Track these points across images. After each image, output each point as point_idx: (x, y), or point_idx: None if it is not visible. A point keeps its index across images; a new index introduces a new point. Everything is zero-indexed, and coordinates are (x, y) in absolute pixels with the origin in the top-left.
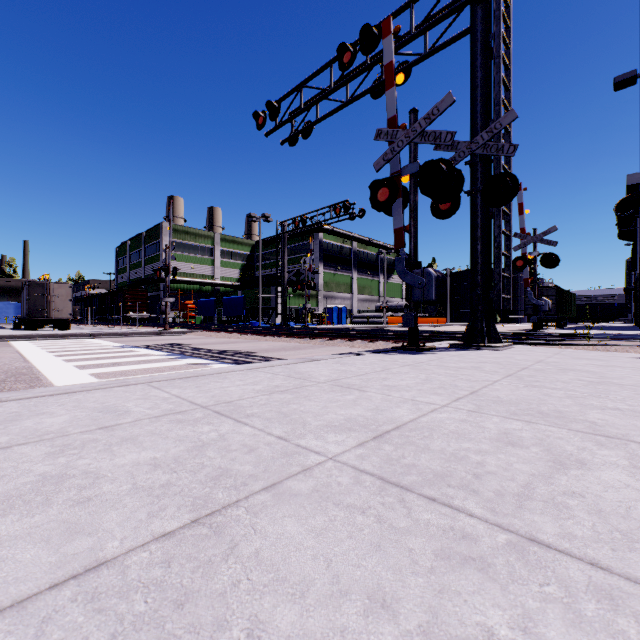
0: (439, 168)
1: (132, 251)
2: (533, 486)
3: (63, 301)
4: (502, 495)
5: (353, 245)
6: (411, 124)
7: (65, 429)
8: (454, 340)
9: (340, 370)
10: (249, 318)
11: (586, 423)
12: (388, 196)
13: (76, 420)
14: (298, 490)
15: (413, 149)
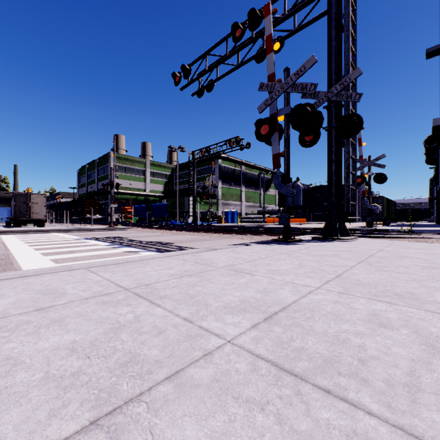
0: (305, 110)
1: (89, 172)
2: (417, 374)
3: (40, 207)
4: (392, 385)
5: (242, 168)
6: (285, 79)
7: (7, 311)
8: (314, 234)
9: (234, 257)
10: (170, 218)
11: (437, 304)
12: (268, 131)
13: (19, 302)
14: (199, 379)
15: (286, 97)
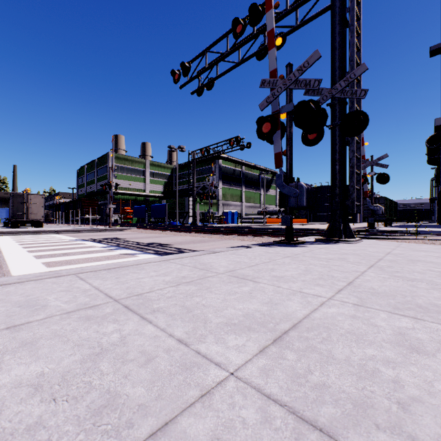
0: (309, 107)
1: (88, 172)
2: None
3: (37, 207)
4: None
5: (242, 168)
6: (287, 75)
7: None
8: (317, 235)
9: (235, 261)
10: (170, 219)
11: None
12: (270, 129)
13: None
14: (194, 438)
15: (289, 93)
